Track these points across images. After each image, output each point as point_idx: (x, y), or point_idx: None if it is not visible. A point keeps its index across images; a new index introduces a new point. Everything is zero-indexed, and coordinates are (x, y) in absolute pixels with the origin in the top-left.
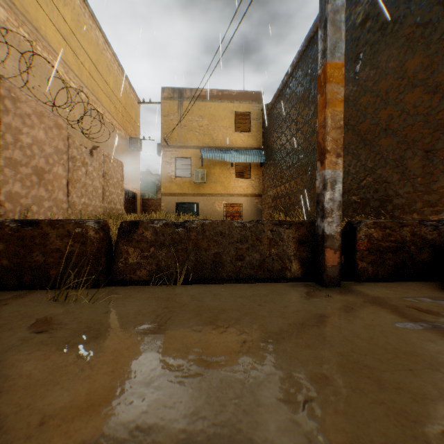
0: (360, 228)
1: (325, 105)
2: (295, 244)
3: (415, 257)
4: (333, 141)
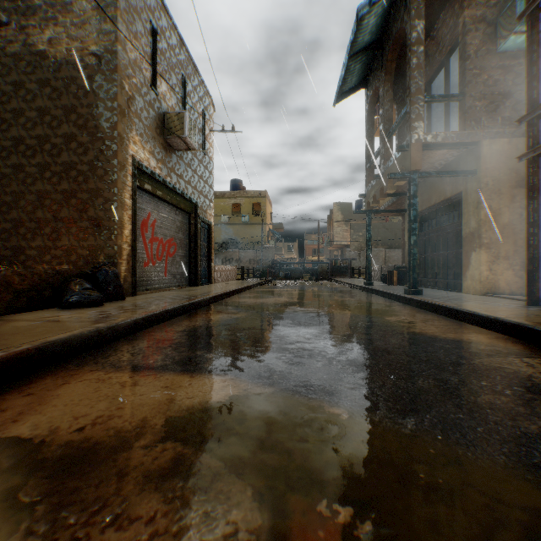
0: (3, 276)
1: None
2: None
3: (44, 294)
4: None
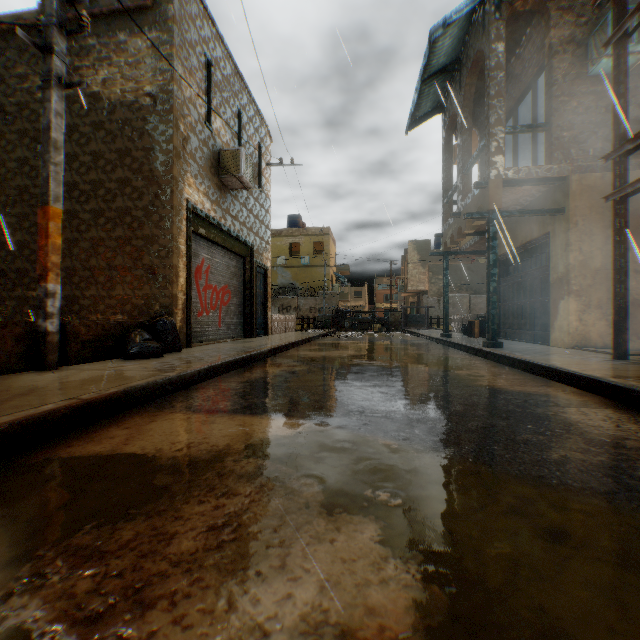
0: (72, 326)
1: (50, 236)
2: (15, 342)
3: (107, 345)
4: (56, 263)
